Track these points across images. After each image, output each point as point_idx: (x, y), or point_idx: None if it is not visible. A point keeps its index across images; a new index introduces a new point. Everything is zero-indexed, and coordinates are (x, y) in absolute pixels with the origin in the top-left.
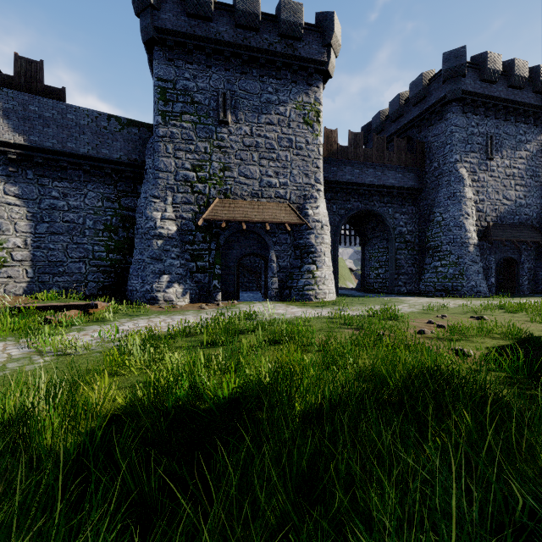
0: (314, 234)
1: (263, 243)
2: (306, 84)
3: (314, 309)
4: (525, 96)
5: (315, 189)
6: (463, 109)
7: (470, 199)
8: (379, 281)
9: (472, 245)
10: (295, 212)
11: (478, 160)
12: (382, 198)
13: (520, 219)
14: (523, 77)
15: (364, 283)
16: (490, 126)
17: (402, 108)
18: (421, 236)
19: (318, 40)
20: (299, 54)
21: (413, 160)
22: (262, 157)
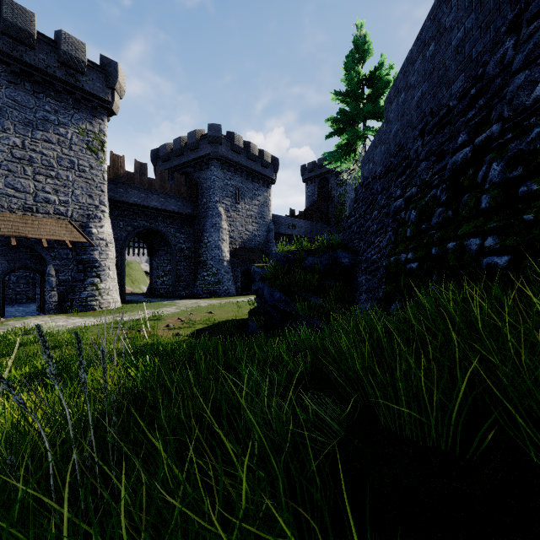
0: (99, 250)
1: (39, 257)
2: (91, 114)
3: (96, 318)
4: (257, 167)
5: (100, 210)
6: (221, 166)
7: (225, 229)
8: (165, 287)
9: (226, 261)
10: (78, 230)
11: (230, 203)
12: (165, 220)
13: (255, 244)
14: (255, 155)
15: (152, 289)
16: (238, 181)
17: (183, 149)
18: (196, 252)
19: (103, 80)
20: (82, 86)
21: (190, 193)
22: (38, 173)
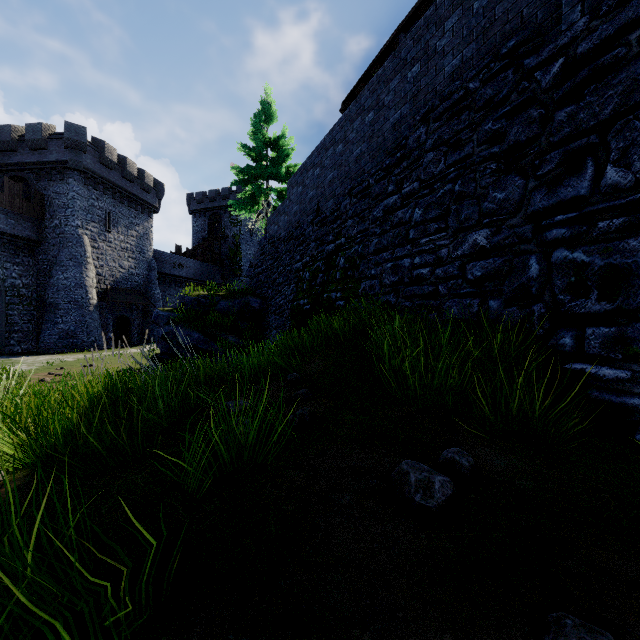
0: None
1: None
2: None
3: None
4: (135, 189)
5: None
6: (85, 181)
7: (91, 264)
8: None
9: (93, 305)
10: None
11: (98, 230)
12: None
13: (132, 285)
14: (134, 175)
15: None
16: (109, 204)
17: (16, 144)
18: (40, 291)
19: None
20: None
21: (31, 209)
22: None
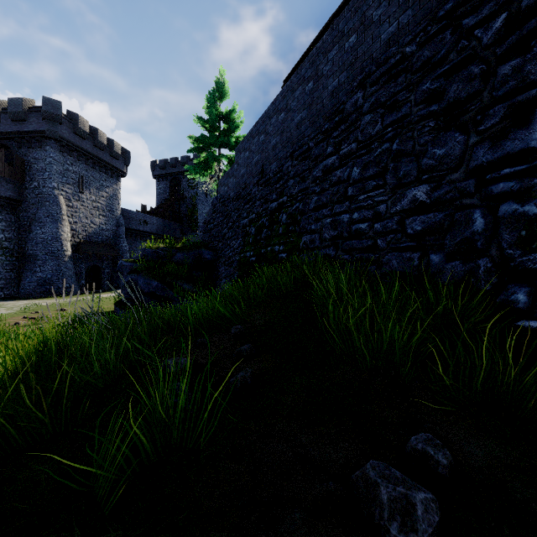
0: None
1: None
2: None
3: None
4: (105, 156)
5: None
6: (61, 149)
7: (66, 220)
8: None
9: (67, 256)
10: None
11: (72, 191)
12: None
13: (103, 239)
14: (104, 144)
15: None
16: (82, 168)
17: None
18: (21, 244)
19: None
20: None
21: (13, 173)
22: None
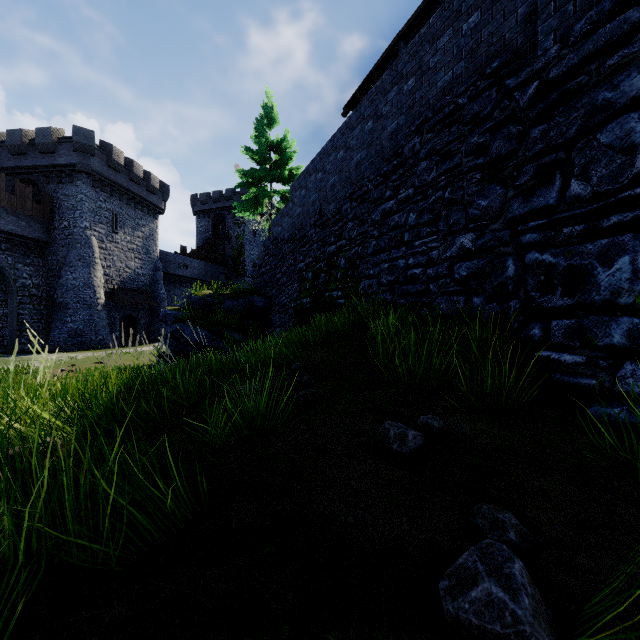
0: None
1: None
2: None
3: None
4: (141, 191)
5: None
6: (93, 184)
7: (99, 264)
8: None
9: (100, 304)
10: None
11: (106, 231)
12: None
13: (138, 285)
14: (140, 177)
15: None
16: (116, 205)
17: (26, 147)
18: (50, 291)
19: None
20: None
21: (41, 211)
22: None
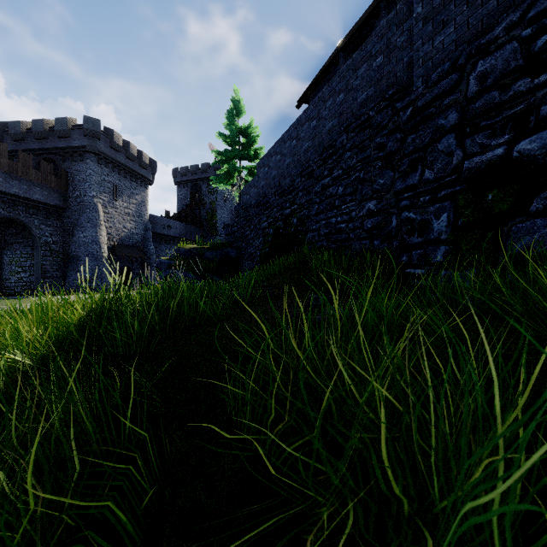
0: None
1: None
2: None
3: None
4: (135, 167)
5: None
6: (99, 161)
7: (103, 225)
8: (23, 285)
9: (104, 257)
10: None
11: (108, 199)
12: (28, 209)
13: (133, 242)
14: (134, 155)
15: (2, 287)
16: (116, 178)
17: (47, 133)
18: (65, 247)
19: None
20: None
21: (59, 184)
22: None
